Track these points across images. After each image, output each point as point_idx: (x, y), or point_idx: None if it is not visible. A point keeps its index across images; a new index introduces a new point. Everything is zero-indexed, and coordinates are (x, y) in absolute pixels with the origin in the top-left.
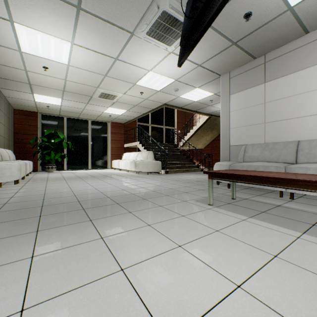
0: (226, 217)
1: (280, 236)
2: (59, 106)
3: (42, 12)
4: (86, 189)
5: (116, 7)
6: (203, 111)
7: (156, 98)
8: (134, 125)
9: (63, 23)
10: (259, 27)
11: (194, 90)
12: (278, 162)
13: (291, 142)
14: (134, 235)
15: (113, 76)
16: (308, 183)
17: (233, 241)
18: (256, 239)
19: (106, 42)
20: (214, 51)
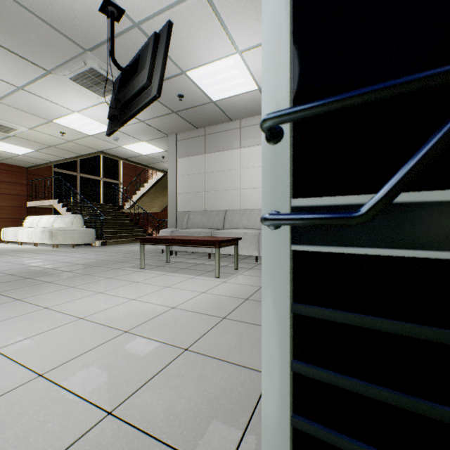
0: (151, 274)
1: (181, 279)
2: None
3: None
4: None
5: (26, 43)
6: (156, 167)
7: (87, 143)
8: (49, 171)
9: None
10: (194, 107)
11: (140, 143)
12: (212, 229)
13: (222, 211)
14: (56, 293)
15: (11, 104)
16: (199, 241)
17: (145, 285)
18: (163, 282)
19: (5, 68)
20: (156, 113)
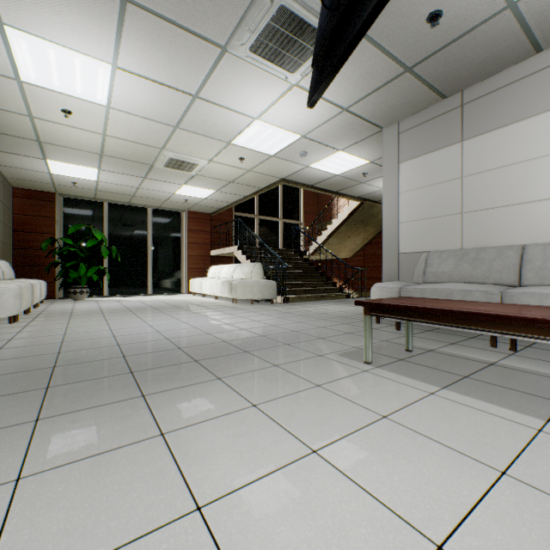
0: (399, 387)
1: (504, 427)
2: (94, 182)
3: (56, 6)
4: (140, 333)
5: None
6: (351, 193)
7: (267, 169)
8: (229, 216)
9: (96, 27)
10: (454, 40)
11: (335, 154)
12: (487, 284)
13: (510, 248)
14: (226, 427)
15: (190, 128)
16: None
17: (417, 439)
18: (461, 436)
19: (177, 65)
20: (371, 84)
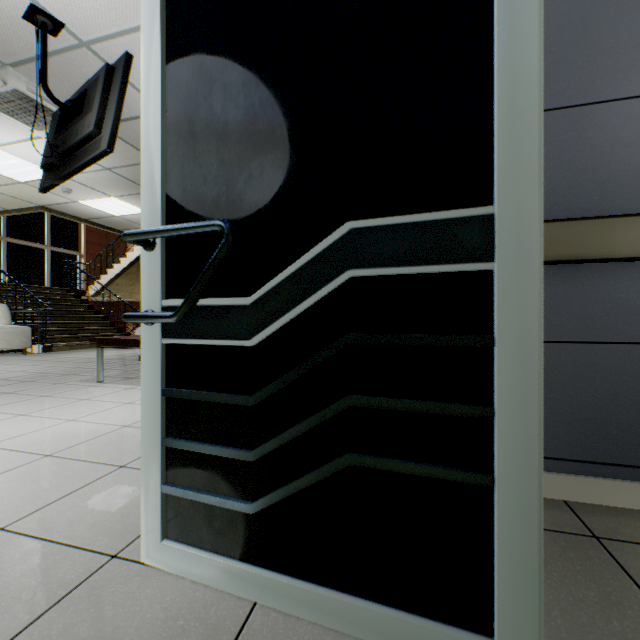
0: (111, 389)
1: None
2: None
3: None
4: None
5: None
6: None
7: (16, 193)
8: None
9: None
10: None
11: (108, 199)
12: None
13: None
14: None
15: None
16: None
17: (96, 402)
18: (124, 398)
19: None
20: (128, 160)
